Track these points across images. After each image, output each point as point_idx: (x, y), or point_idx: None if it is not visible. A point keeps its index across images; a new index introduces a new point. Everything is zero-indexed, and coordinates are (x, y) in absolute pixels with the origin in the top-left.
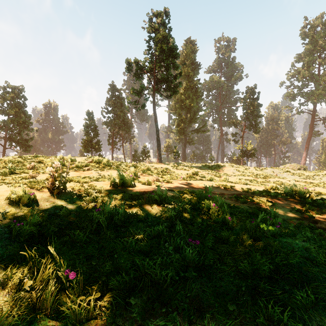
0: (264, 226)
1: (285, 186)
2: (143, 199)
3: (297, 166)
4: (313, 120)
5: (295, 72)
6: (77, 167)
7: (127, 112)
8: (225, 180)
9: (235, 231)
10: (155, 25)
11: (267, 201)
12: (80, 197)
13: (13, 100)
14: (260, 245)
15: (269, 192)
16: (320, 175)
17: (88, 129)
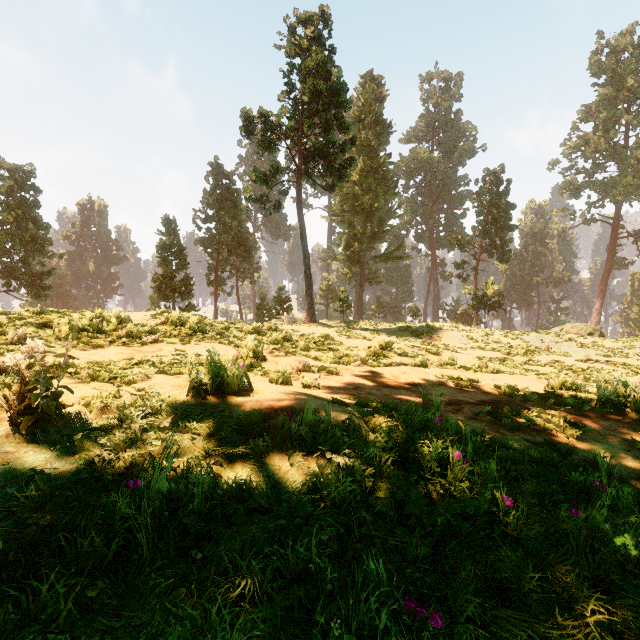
0: (626, 542)
1: (599, 384)
2: (269, 435)
3: (587, 329)
4: (615, 236)
5: (579, 141)
6: (130, 336)
7: (245, 220)
8: (451, 362)
9: (526, 541)
10: (301, 41)
11: (567, 425)
12: (102, 430)
13: (12, 194)
14: (628, 614)
15: (560, 396)
16: (636, 348)
17: (166, 252)
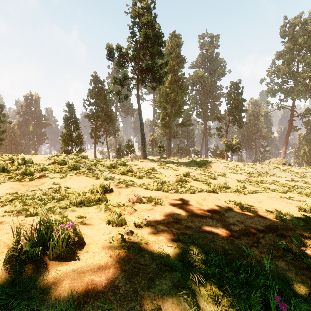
0: None
1: None
2: None
3: (282, 161)
4: (292, 115)
5: (276, 69)
6: (25, 173)
7: (111, 105)
8: (225, 185)
9: None
10: (139, 10)
11: None
12: None
13: None
14: None
15: None
16: (310, 172)
17: (68, 121)
